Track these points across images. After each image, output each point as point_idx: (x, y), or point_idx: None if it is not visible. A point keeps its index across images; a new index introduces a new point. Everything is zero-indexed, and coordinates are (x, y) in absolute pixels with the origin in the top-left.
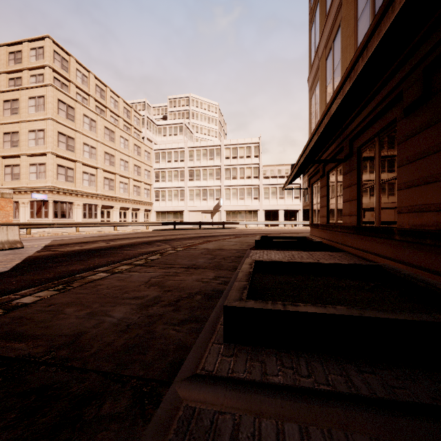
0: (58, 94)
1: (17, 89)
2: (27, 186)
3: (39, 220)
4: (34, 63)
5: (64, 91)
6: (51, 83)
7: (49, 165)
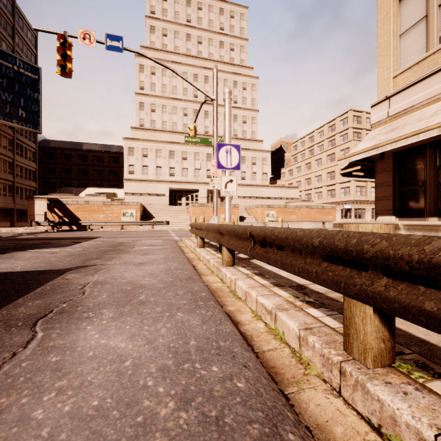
0: (356, 143)
1: (334, 148)
2: (339, 200)
3: (346, 220)
4: (342, 128)
5: (360, 140)
6: (353, 138)
7: (351, 187)
